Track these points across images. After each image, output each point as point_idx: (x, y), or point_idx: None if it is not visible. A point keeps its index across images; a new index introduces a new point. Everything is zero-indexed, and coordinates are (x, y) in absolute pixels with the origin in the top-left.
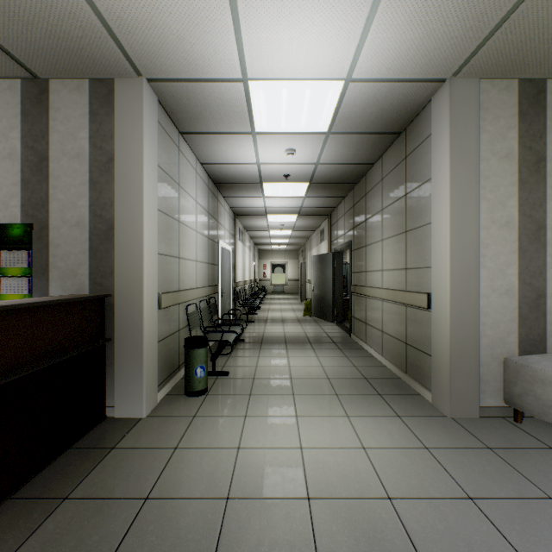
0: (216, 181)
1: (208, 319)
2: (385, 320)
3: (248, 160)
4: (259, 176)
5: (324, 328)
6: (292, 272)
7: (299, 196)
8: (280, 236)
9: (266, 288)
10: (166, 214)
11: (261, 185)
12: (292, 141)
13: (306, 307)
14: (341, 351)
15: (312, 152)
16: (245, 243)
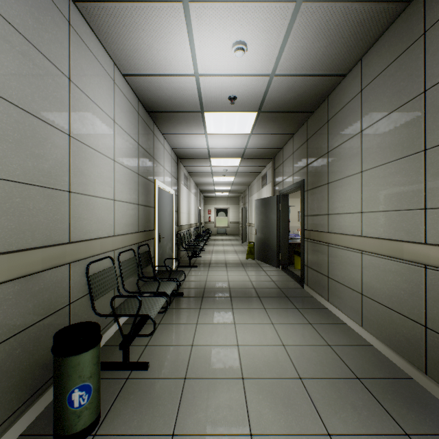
0: (150, 108)
1: (134, 274)
2: (370, 280)
3: (183, 69)
4: (199, 100)
5: (270, 274)
6: (233, 216)
7: (245, 132)
8: (223, 183)
9: (211, 230)
10: (24, 110)
11: (202, 115)
12: (243, 23)
13: (249, 250)
14: (300, 313)
15: (269, 49)
16: (190, 189)
